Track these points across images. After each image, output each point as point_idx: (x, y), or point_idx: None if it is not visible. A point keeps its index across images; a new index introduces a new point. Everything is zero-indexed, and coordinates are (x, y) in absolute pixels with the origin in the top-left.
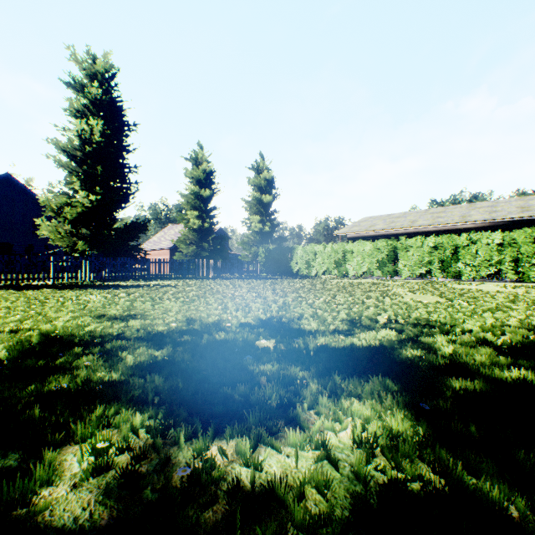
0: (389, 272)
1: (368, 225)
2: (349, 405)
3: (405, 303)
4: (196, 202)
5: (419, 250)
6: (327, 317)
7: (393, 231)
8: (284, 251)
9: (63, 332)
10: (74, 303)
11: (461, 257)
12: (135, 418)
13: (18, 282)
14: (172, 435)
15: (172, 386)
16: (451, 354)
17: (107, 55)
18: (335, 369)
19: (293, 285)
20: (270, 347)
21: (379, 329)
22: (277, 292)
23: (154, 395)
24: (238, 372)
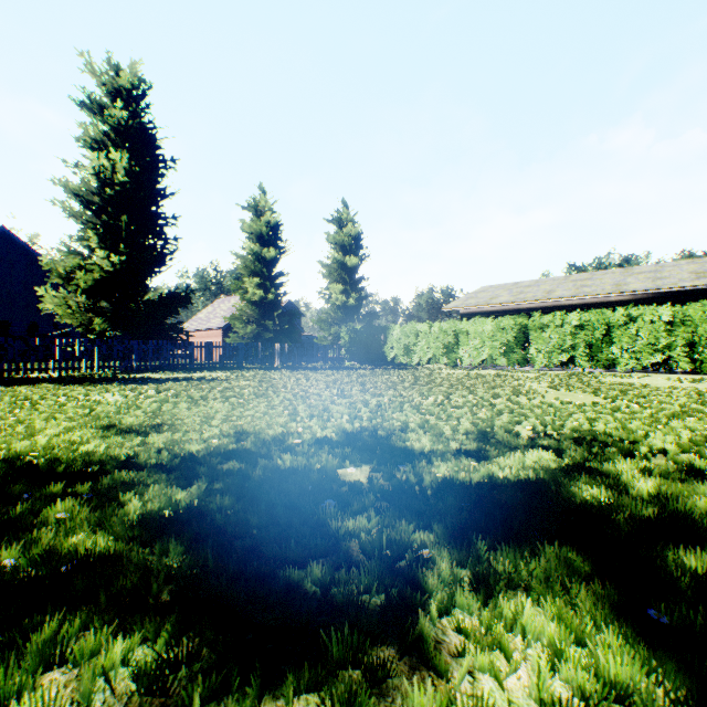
0: (518, 361)
1: (488, 296)
2: (518, 614)
3: (550, 404)
4: (256, 266)
5: (558, 330)
6: (443, 427)
7: (522, 304)
8: (375, 331)
9: (43, 455)
10: (78, 406)
11: (615, 340)
12: (112, 646)
13: (11, 375)
14: (177, 698)
15: (197, 563)
16: (657, 496)
17: (135, 65)
18: (474, 526)
19: (389, 378)
20: (362, 481)
21: (527, 449)
22: (367, 388)
23: (159, 587)
24: (312, 532)
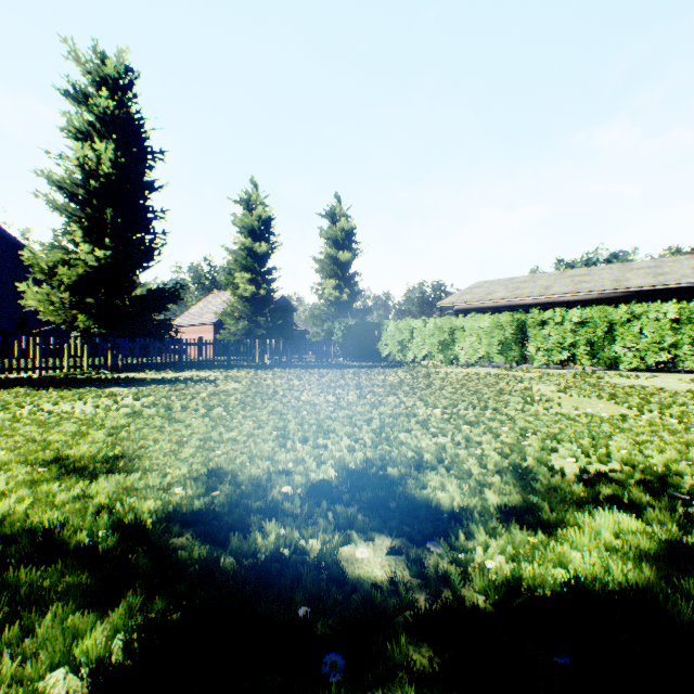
0: (516, 358)
1: (483, 292)
2: None
3: (575, 418)
4: (248, 261)
5: (558, 327)
6: (465, 459)
7: (518, 300)
8: (369, 327)
9: None
10: (33, 423)
11: (618, 338)
12: None
13: None
14: None
15: None
16: None
17: (122, 54)
18: None
19: (386, 379)
20: (381, 587)
21: (592, 506)
22: (364, 393)
23: None
24: None
